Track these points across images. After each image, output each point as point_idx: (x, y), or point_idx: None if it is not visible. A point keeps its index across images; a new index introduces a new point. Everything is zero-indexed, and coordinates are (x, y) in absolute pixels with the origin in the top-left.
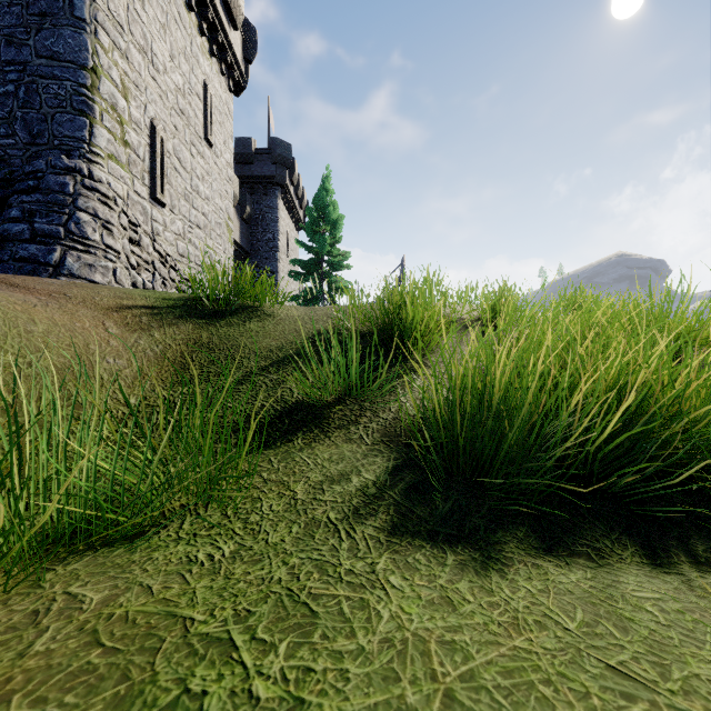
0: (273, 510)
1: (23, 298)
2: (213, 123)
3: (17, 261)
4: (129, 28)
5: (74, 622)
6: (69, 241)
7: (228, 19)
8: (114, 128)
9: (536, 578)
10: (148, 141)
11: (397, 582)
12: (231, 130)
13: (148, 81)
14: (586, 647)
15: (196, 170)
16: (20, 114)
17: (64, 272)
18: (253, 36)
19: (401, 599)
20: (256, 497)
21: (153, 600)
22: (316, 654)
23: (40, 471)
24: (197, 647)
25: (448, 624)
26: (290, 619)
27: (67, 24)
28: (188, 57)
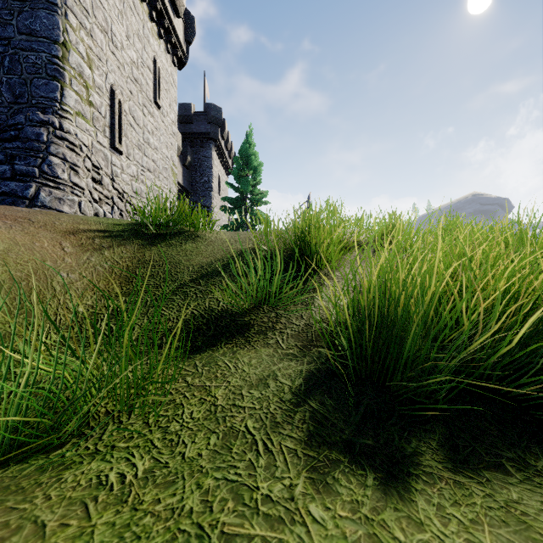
0: (194, 417)
1: None
2: (161, 90)
3: None
4: (93, 12)
5: None
6: (42, 179)
7: (172, 9)
8: (81, 91)
9: (462, 501)
10: (108, 102)
11: (318, 513)
12: (175, 96)
13: (108, 55)
14: None
15: (147, 126)
16: (5, 79)
17: (38, 204)
18: (192, 23)
19: (324, 539)
20: (178, 403)
21: None
22: None
23: None
24: None
25: None
26: None
27: (42, 8)
28: (141, 37)
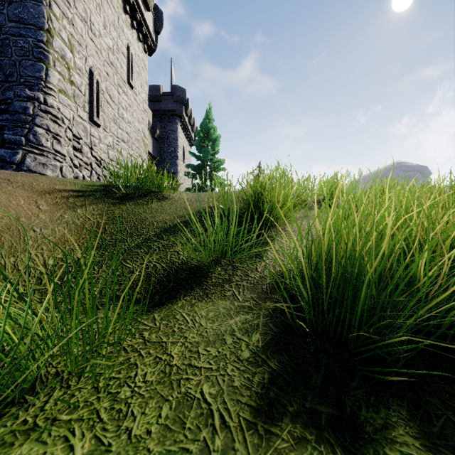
0: (147, 381)
1: None
2: (134, 73)
3: None
4: (74, 4)
5: None
6: (28, 147)
7: (143, 4)
8: (63, 71)
9: None
10: (88, 82)
11: None
12: (146, 78)
13: (88, 41)
14: None
15: (121, 103)
16: None
17: (24, 168)
18: (161, 16)
19: None
20: (132, 362)
21: None
22: None
23: None
24: None
25: None
26: None
27: None
28: (116, 27)
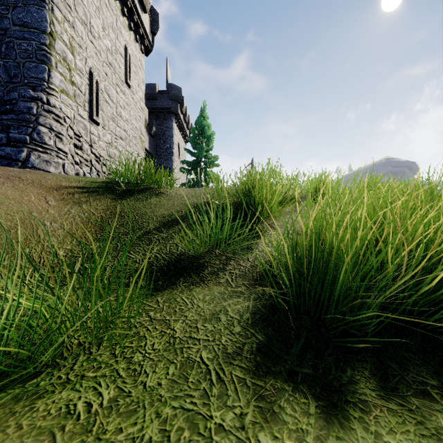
0: (155, 349)
1: None
2: (131, 73)
3: None
4: (75, 8)
5: None
6: (32, 145)
7: (140, 6)
8: (65, 72)
9: (397, 429)
10: (87, 82)
11: (266, 442)
12: (143, 77)
13: (87, 43)
14: None
15: (119, 102)
16: (2, 63)
17: (29, 165)
18: (157, 17)
19: None
20: (142, 335)
21: None
22: None
23: None
24: None
25: None
26: None
27: (33, 4)
28: (114, 29)
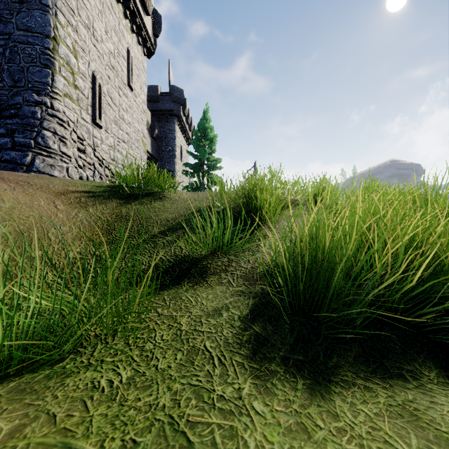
0: (164, 339)
1: None
2: (133, 75)
3: (2, 162)
4: (78, 12)
5: None
6: (37, 149)
7: (143, 8)
8: (68, 76)
9: (369, 400)
10: (90, 86)
11: (259, 408)
12: (145, 80)
13: (90, 47)
14: None
15: (122, 105)
16: (6, 67)
17: (34, 169)
18: (159, 19)
19: (264, 426)
20: (151, 328)
21: (55, 430)
22: None
23: None
24: None
25: None
26: None
27: (37, 9)
28: (117, 32)
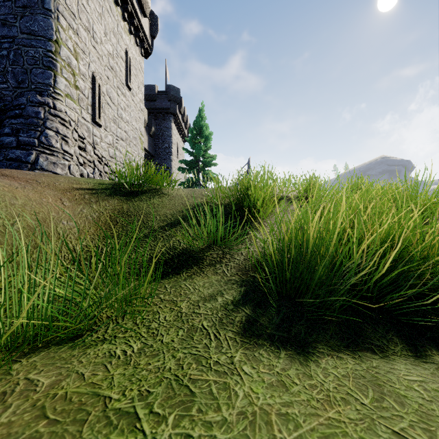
0: (167, 320)
1: (9, 183)
2: (131, 75)
3: (8, 160)
4: (78, 15)
5: (30, 400)
6: (41, 148)
7: (140, 10)
8: (69, 77)
9: (339, 366)
10: (90, 86)
11: (248, 370)
12: (142, 79)
13: (90, 49)
14: (377, 417)
15: (120, 104)
16: (10, 69)
17: (38, 167)
18: (156, 21)
19: (251, 382)
20: (155, 311)
21: (85, 383)
22: (193, 424)
23: (13, 295)
24: (112, 418)
25: (283, 401)
26: (176, 397)
27: (40, 13)
28: (115, 34)
